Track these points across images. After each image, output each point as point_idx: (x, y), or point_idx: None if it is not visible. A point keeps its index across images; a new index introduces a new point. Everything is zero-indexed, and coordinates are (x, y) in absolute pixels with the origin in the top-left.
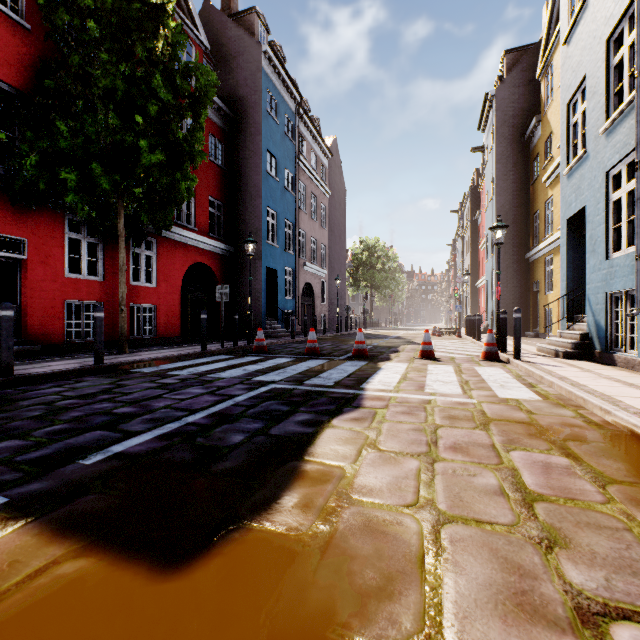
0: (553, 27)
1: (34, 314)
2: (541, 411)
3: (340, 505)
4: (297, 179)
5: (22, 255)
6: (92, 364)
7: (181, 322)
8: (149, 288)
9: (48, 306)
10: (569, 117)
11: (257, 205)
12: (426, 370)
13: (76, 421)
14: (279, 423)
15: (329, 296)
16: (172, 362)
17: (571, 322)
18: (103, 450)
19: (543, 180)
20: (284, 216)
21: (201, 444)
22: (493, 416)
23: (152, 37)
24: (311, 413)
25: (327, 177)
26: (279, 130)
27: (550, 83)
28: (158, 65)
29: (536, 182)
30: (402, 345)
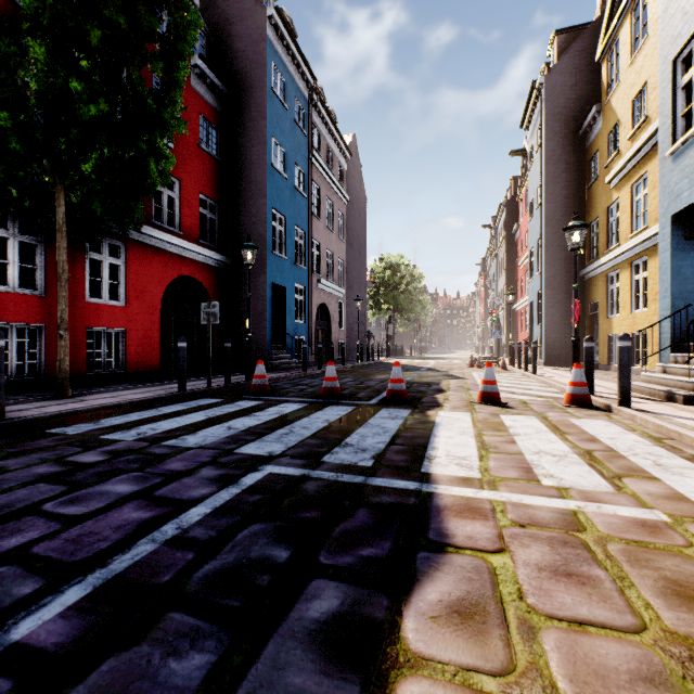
0: None
1: None
2: None
3: None
4: (310, 179)
5: None
6: None
7: (161, 351)
8: (115, 307)
9: None
10: (675, 78)
11: (260, 206)
12: (505, 427)
13: None
14: (261, 643)
15: (347, 320)
16: (126, 412)
17: (677, 352)
18: None
19: (607, 180)
20: (294, 222)
21: None
22: None
23: None
24: (343, 579)
25: (345, 181)
26: (288, 117)
27: (615, 64)
28: None
29: (594, 185)
30: (443, 380)
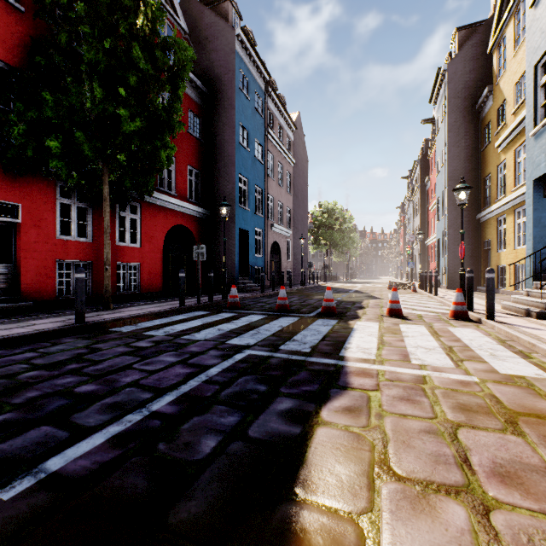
0: (506, 2)
1: (27, 273)
2: None
3: None
4: (266, 150)
5: (16, 219)
6: (74, 323)
7: (163, 278)
8: (134, 248)
9: (40, 266)
10: (536, 79)
11: (230, 173)
12: (400, 331)
13: (27, 407)
14: (258, 415)
15: (294, 253)
16: (151, 319)
17: (538, 281)
18: (36, 467)
19: (496, 145)
20: (254, 183)
21: (162, 457)
22: (513, 407)
23: (133, 13)
24: (294, 397)
25: (292, 148)
26: (250, 106)
27: (503, 55)
28: (138, 39)
29: (487, 148)
30: (364, 300)
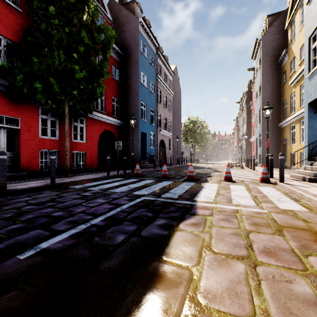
0: (295, 0)
1: (23, 156)
2: (313, 220)
3: (193, 313)
4: (156, 87)
5: (17, 127)
6: (49, 183)
7: (98, 160)
8: (82, 143)
9: (31, 152)
10: (310, 45)
11: (136, 100)
12: (229, 188)
13: (28, 221)
14: (146, 226)
15: (173, 146)
16: (91, 182)
17: (311, 161)
18: (35, 246)
19: (289, 83)
20: (150, 106)
21: (97, 243)
22: (282, 224)
23: (81, 12)
24: (166, 218)
25: (172, 86)
26: (147, 62)
27: (293, 31)
28: (84, 26)
29: (285, 85)
30: (212, 172)
